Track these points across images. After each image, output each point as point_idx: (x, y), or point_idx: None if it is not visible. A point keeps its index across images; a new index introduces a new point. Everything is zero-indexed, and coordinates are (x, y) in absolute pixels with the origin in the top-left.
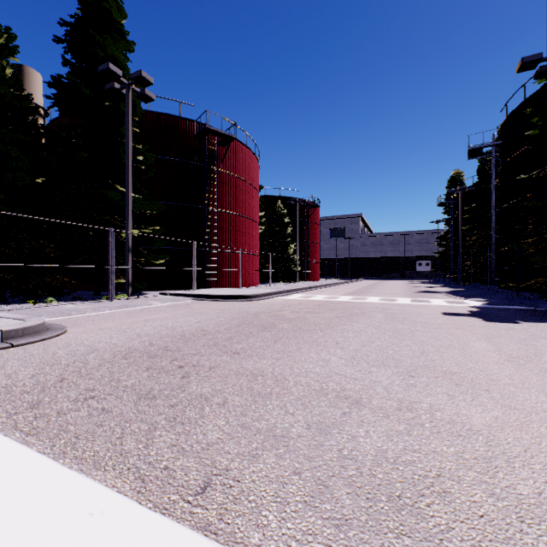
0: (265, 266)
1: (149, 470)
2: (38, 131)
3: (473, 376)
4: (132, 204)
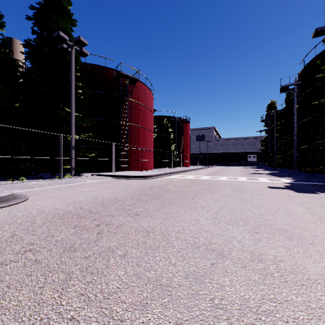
0: (157, 158)
1: (58, 321)
2: (15, 74)
3: (299, 232)
4: (74, 119)
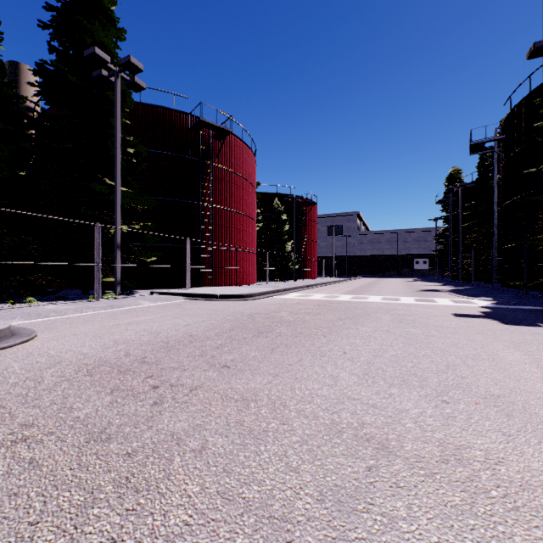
0: (262, 264)
1: None
2: (20, 120)
3: (522, 401)
4: (121, 198)
